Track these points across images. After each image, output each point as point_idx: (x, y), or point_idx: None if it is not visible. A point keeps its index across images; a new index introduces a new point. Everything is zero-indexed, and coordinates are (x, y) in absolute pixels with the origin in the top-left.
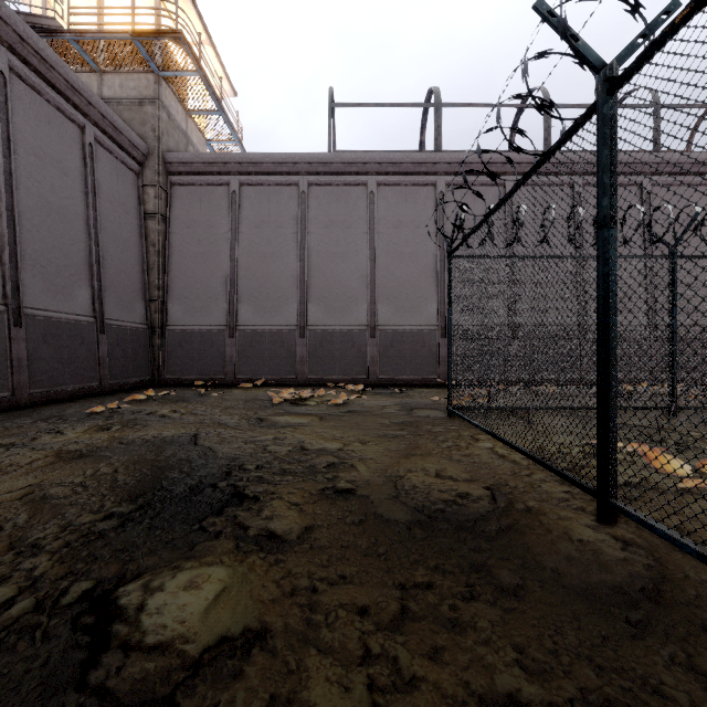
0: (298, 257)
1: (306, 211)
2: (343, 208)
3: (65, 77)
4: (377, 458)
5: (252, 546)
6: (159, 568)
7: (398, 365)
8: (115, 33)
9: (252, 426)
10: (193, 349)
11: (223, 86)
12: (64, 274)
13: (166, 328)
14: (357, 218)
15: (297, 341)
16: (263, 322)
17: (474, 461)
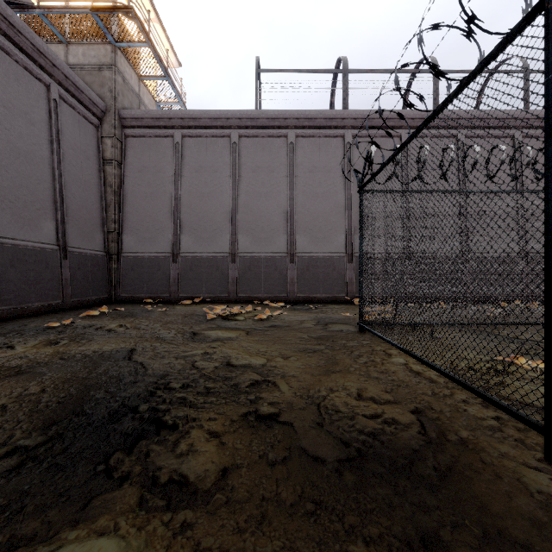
0: (230, 196)
1: (237, 158)
2: (267, 155)
3: (32, 42)
4: (298, 376)
5: (158, 500)
6: (35, 542)
7: (313, 285)
8: (77, 9)
9: (185, 341)
10: (144, 272)
11: (170, 58)
12: (31, 208)
13: (121, 255)
14: (279, 164)
15: (229, 266)
16: (201, 249)
17: (392, 379)
